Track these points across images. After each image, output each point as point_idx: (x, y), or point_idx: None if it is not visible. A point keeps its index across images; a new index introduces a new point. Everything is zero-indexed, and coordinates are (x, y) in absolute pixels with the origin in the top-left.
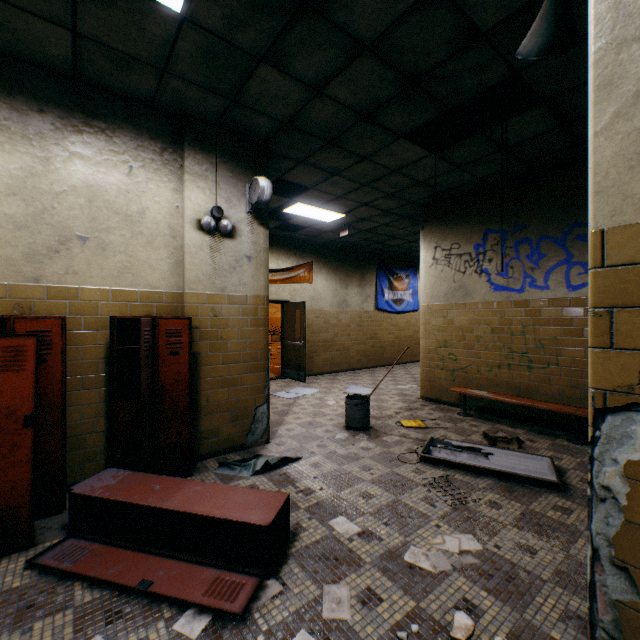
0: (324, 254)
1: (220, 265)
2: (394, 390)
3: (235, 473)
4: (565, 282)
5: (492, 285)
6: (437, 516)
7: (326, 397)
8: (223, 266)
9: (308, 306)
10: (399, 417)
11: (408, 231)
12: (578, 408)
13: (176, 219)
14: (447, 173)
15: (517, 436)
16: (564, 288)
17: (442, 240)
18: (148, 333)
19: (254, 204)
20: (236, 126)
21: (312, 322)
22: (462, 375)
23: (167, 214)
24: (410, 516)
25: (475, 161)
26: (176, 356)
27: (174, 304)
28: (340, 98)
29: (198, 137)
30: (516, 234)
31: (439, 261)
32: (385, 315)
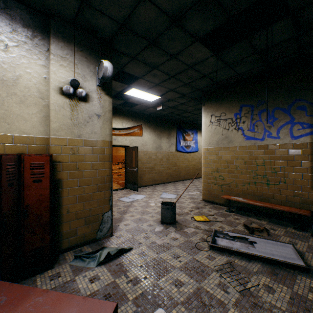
0: (148, 120)
1: (77, 119)
2: (187, 195)
3: (84, 264)
4: (290, 134)
5: (245, 136)
6: (232, 304)
7: (149, 200)
8: (79, 120)
9: (140, 149)
10: (192, 214)
11: (194, 108)
12: (300, 209)
13: (44, 86)
14: (221, 69)
15: (264, 226)
16: (289, 138)
17: (215, 111)
18: (12, 167)
19: (100, 79)
20: (88, 25)
21: (142, 157)
22: (227, 188)
23: (37, 82)
24: (212, 305)
25: (239, 61)
26: (39, 183)
27: (42, 145)
28: (158, 3)
29: (60, 30)
30: (259, 107)
31: (213, 123)
32: (181, 154)
